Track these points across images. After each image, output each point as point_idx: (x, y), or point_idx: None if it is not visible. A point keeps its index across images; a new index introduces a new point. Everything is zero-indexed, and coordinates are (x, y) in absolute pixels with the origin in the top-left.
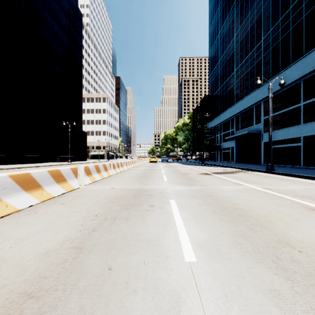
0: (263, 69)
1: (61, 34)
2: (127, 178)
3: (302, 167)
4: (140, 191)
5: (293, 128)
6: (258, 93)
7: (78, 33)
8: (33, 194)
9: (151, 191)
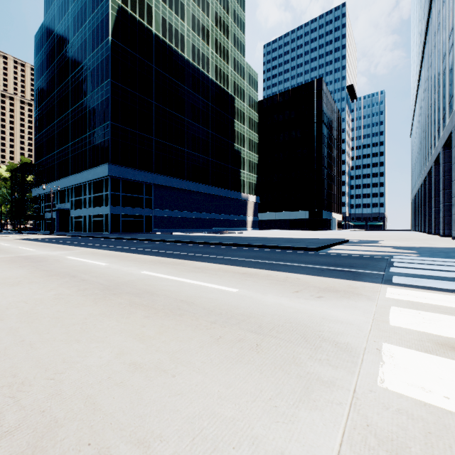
0: (70, 165)
1: None
2: None
3: (83, 232)
4: None
5: (81, 210)
6: (67, 181)
7: None
8: None
9: None
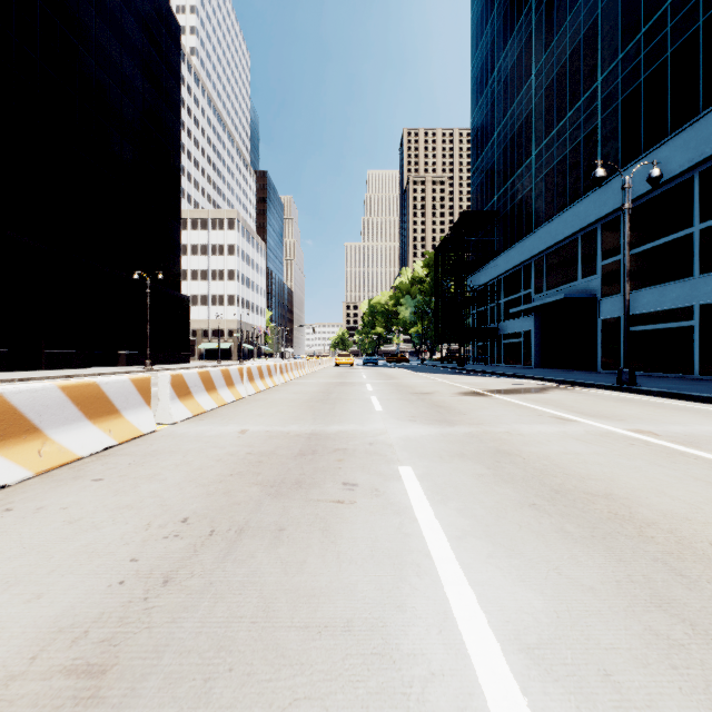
0: (601, 149)
1: (130, 68)
2: (283, 404)
3: (697, 376)
4: (314, 441)
5: (675, 285)
6: (590, 206)
7: (170, 67)
8: (10, 454)
9: (345, 439)
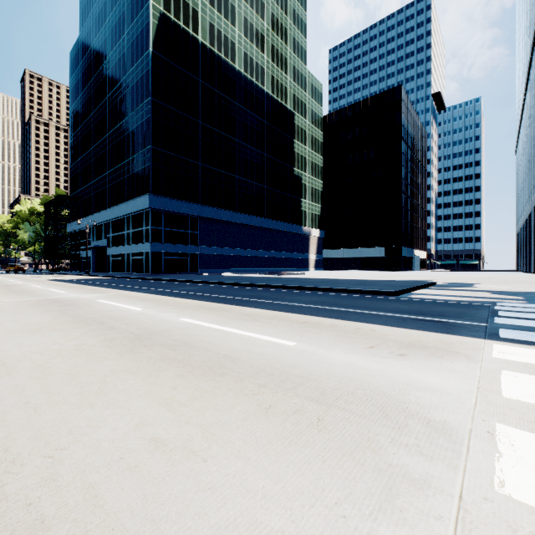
0: (108, 197)
1: None
2: None
3: (121, 273)
4: None
5: (119, 247)
6: (104, 215)
7: None
8: None
9: None
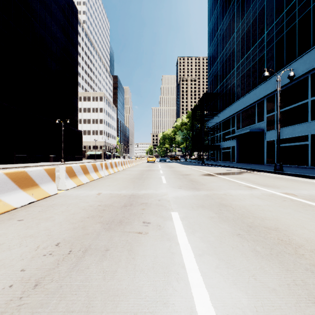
0: (266, 64)
1: (55, 28)
2: (120, 180)
3: (310, 167)
4: (132, 198)
5: (299, 125)
6: (261, 90)
7: (73, 28)
8: None
9: (147, 198)
